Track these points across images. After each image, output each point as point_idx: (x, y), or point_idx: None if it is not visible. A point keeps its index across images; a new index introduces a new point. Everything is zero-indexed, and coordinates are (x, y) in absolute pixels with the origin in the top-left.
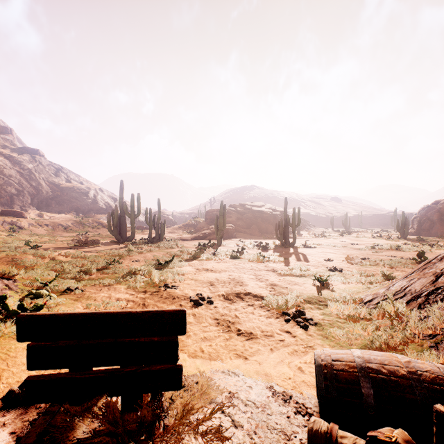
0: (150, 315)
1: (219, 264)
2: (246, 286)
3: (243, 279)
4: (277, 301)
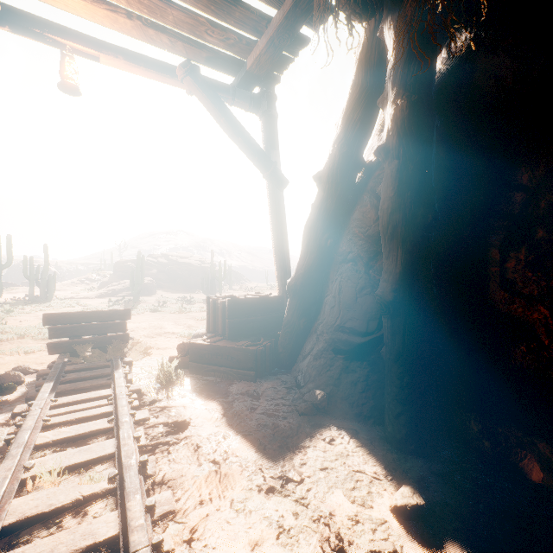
0: (114, 311)
1: (138, 317)
2: (166, 329)
3: (163, 325)
4: (189, 333)
